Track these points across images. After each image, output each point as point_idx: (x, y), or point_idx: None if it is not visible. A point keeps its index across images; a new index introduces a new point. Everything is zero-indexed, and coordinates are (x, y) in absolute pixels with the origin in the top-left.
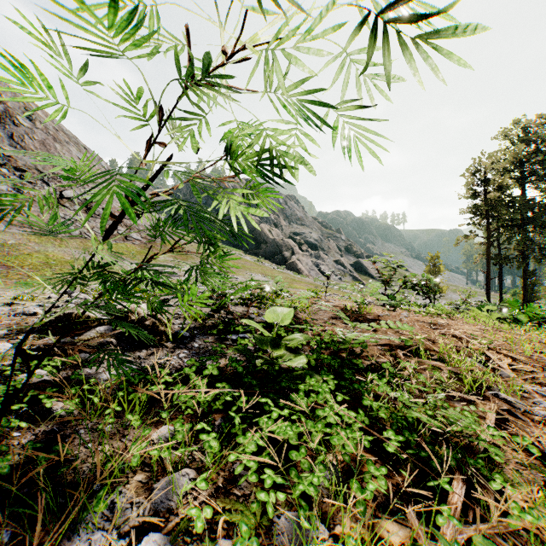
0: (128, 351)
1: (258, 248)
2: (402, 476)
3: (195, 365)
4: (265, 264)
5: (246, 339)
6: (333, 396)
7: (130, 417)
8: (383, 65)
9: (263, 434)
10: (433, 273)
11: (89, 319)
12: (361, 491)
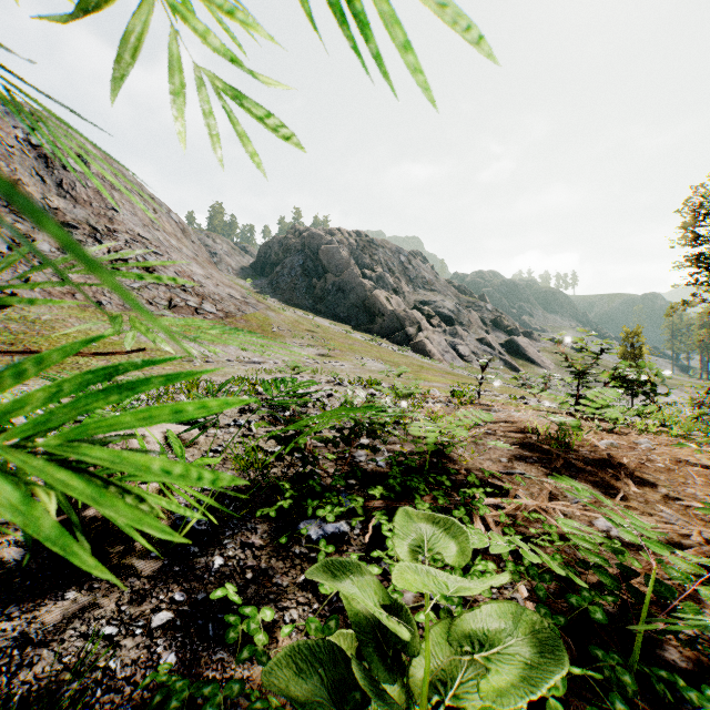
0: (26, 595)
1: (371, 323)
2: None
3: None
4: (382, 344)
5: None
6: None
7: None
8: None
9: None
10: (631, 357)
11: None
12: None
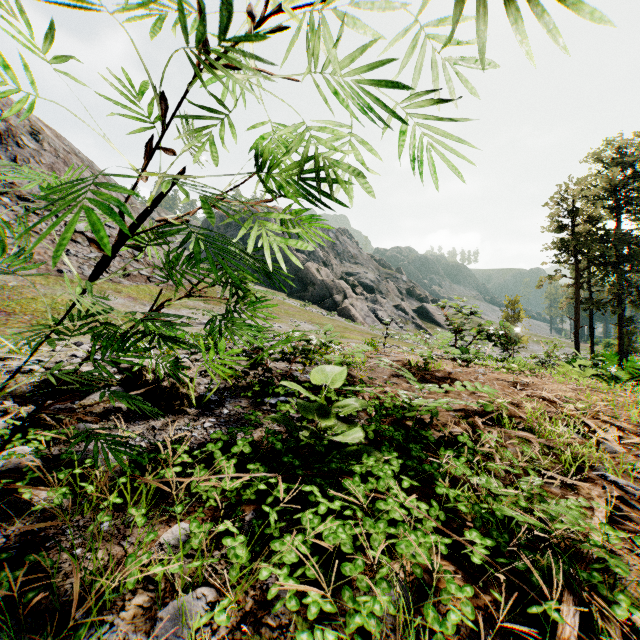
0: (140, 419)
1: (304, 291)
2: (491, 593)
3: (222, 439)
4: (313, 309)
5: (287, 405)
6: (397, 478)
7: (133, 512)
8: (479, 23)
9: (306, 537)
10: (512, 320)
11: (73, 386)
12: (439, 622)
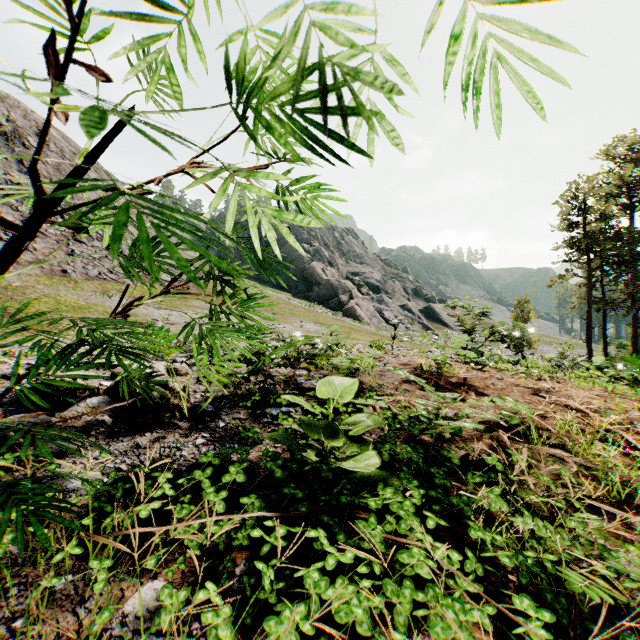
0: (125, 434)
1: (309, 291)
2: None
3: (213, 463)
4: (318, 309)
5: (289, 419)
6: (418, 510)
7: (95, 565)
8: None
9: (311, 606)
10: (521, 320)
11: (0, 417)
12: None
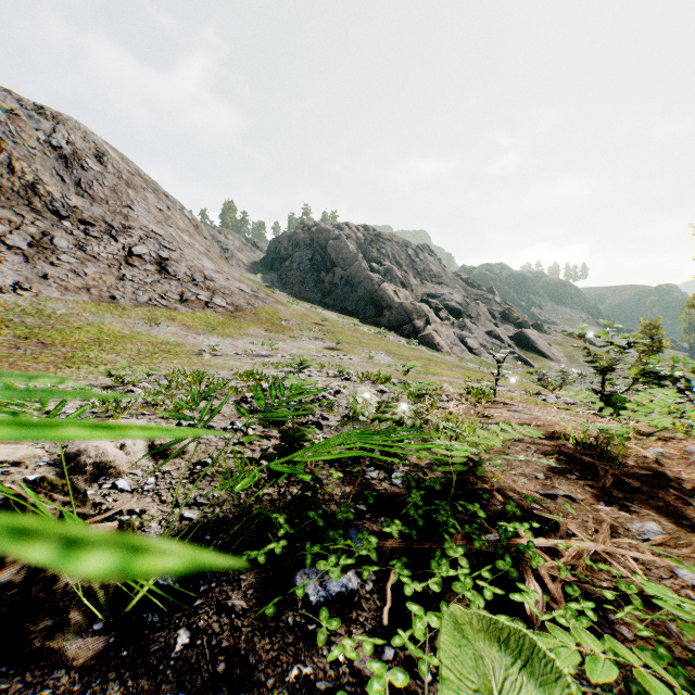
0: None
1: (379, 316)
2: None
3: None
4: (389, 337)
5: None
6: None
7: None
8: None
9: None
10: (649, 350)
11: None
12: None
